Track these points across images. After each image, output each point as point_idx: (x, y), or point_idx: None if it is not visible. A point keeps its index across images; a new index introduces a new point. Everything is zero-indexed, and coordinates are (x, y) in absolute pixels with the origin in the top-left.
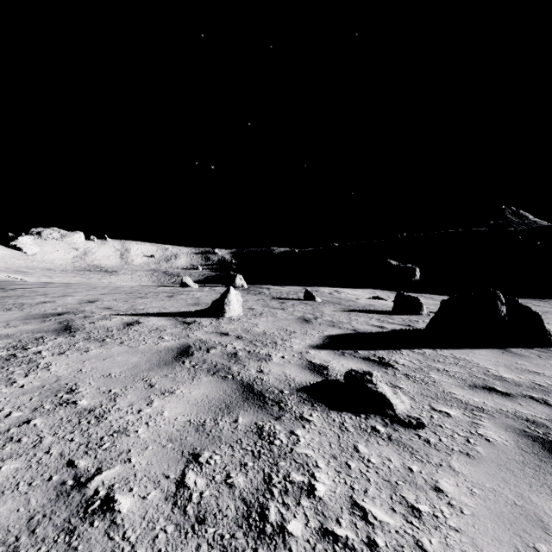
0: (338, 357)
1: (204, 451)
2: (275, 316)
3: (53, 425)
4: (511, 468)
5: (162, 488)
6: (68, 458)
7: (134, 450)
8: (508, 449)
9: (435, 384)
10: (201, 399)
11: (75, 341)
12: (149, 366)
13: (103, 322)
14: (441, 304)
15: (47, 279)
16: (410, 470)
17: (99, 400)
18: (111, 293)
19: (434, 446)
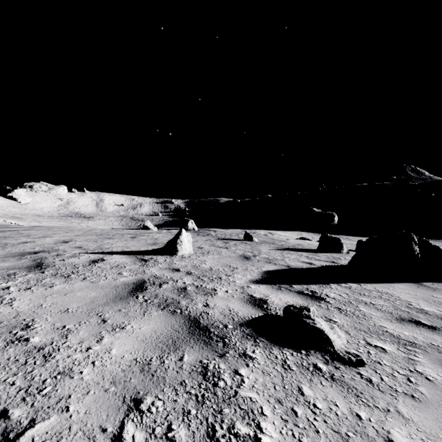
0: (276, 291)
1: (147, 396)
2: (220, 254)
3: None
4: None
5: None
6: (3, 407)
7: (74, 396)
8: None
9: (365, 317)
10: (149, 335)
11: (43, 277)
12: (105, 300)
13: (72, 259)
14: (357, 243)
15: (36, 223)
16: (359, 417)
17: (51, 337)
18: (84, 235)
19: (377, 386)
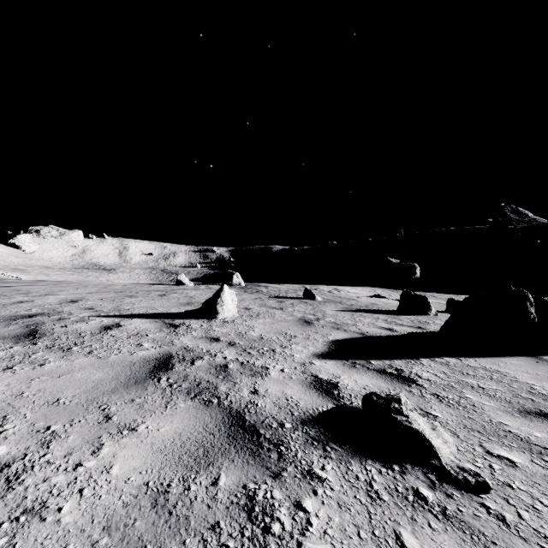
0: (348, 370)
1: None
2: (273, 318)
3: None
4: None
5: None
6: None
7: None
8: None
9: (475, 409)
10: (171, 441)
11: (33, 351)
12: (114, 385)
13: (78, 325)
14: (447, 303)
15: (44, 276)
16: None
17: (25, 446)
18: (100, 292)
19: (516, 530)
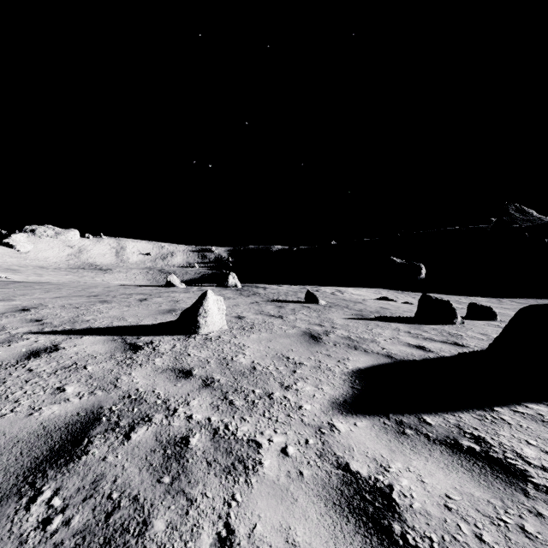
0: (398, 444)
1: None
2: (271, 331)
3: None
4: None
5: None
6: None
7: None
8: None
9: None
10: None
11: None
12: None
13: None
14: (468, 307)
15: (36, 277)
16: None
17: None
18: (70, 296)
19: None
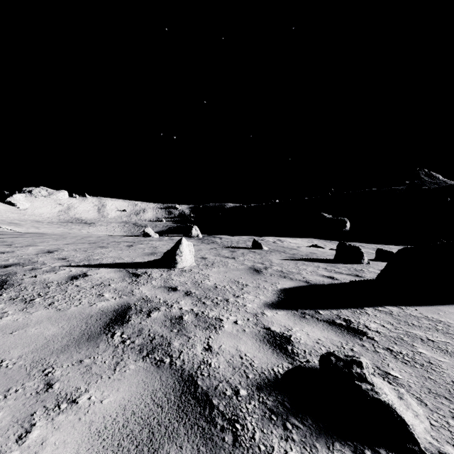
0: (299, 321)
1: None
2: (226, 266)
3: None
4: None
5: None
6: None
7: None
8: None
9: (433, 367)
10: (113, 418)
11: None
12: (65, 342)
13: (47, 275)
14: (376, 252)
15: (34, 229)
16: None
17: None
18: (75, 243)
19: None
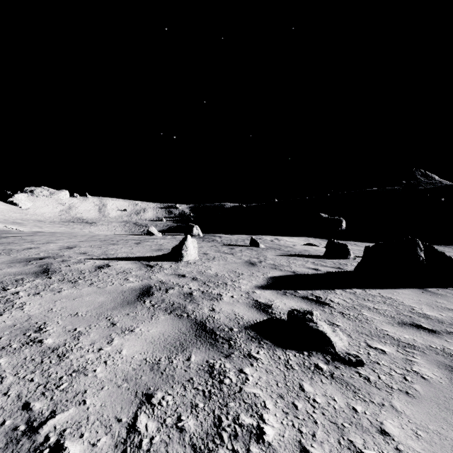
0: (280, 296)
1: (157, 391)
2: (226, 260)
3: (16, 365)
4: (450, 408)
5: (113, 433)
6: (25, 400)
7: (89, 391)
8: (444, 387)
9: (367, 321)
10: (157, 337)
11: (50, 283)
12: (113, 305)
13: (78, 265)
14: (364, 249)
15: (37, 228)
16: (355, 411)
17: (64, 339)
18: (88, 241)
19: (374, 384)
